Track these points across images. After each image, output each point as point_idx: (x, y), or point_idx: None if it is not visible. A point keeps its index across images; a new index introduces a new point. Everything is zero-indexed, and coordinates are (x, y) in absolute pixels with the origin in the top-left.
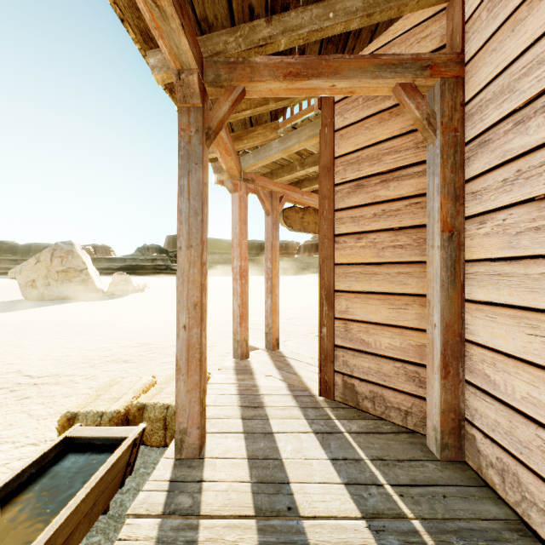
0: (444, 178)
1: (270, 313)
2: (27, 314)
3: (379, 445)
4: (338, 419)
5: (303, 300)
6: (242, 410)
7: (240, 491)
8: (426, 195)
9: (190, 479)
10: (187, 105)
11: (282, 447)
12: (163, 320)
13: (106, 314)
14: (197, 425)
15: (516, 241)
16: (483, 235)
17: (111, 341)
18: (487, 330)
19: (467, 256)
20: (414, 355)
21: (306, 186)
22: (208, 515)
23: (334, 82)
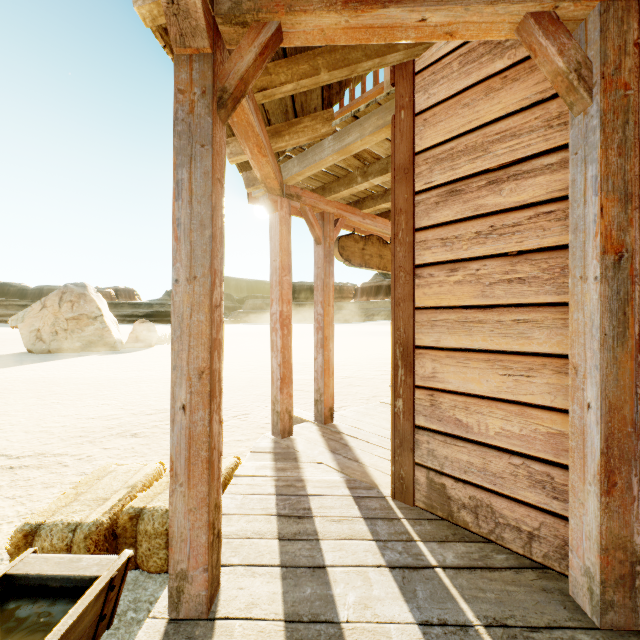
0: (606, 165)
1: (321, 374)
2: (26, 371)
3: (494, 594)
4: (423, 540)
5: (362, 353)
6: (280, 523)
7: None
8: (564, 199)
9: None
10: (188, 50)
11: (340, 596)
12: None
13: (120, 371)
14: (203, 565)
15: None
16: None
17: (122, 406)
18: None
19: None
20: (543, 448)
21: (368, 206)
22: None
23: (424, 11)
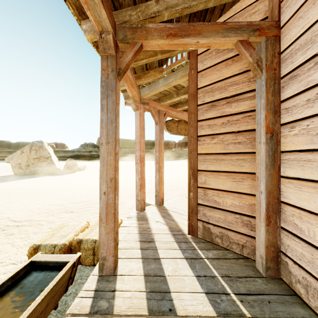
0: (267, 99)
1: (158, 183)
2: (15, 183)
3: (226, 267)
4: (200, 249)
5: (178, 175)
6: (141, 244)
7: (139, 298)
8: (255, 111)
9: (107, 289)
10: (106, 54)
11: (165, 268)
12: (95, 187)
13: (61, 183)
14: (112, 254)
15: (316, 139)
16: (293, 135)
17: (64, 199)
18: (296, 196)
19: (282, 149)
20: (247, 210)
21: (179, 107)
22: (118, 314)
23: (198, 39)
